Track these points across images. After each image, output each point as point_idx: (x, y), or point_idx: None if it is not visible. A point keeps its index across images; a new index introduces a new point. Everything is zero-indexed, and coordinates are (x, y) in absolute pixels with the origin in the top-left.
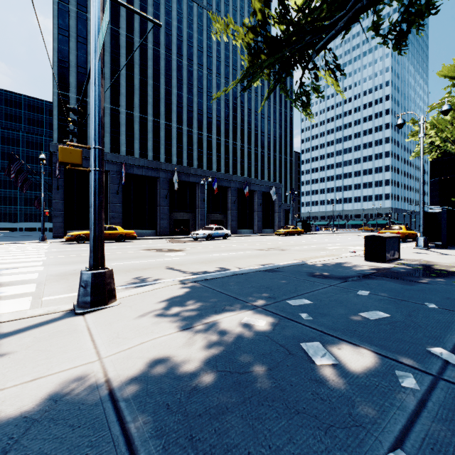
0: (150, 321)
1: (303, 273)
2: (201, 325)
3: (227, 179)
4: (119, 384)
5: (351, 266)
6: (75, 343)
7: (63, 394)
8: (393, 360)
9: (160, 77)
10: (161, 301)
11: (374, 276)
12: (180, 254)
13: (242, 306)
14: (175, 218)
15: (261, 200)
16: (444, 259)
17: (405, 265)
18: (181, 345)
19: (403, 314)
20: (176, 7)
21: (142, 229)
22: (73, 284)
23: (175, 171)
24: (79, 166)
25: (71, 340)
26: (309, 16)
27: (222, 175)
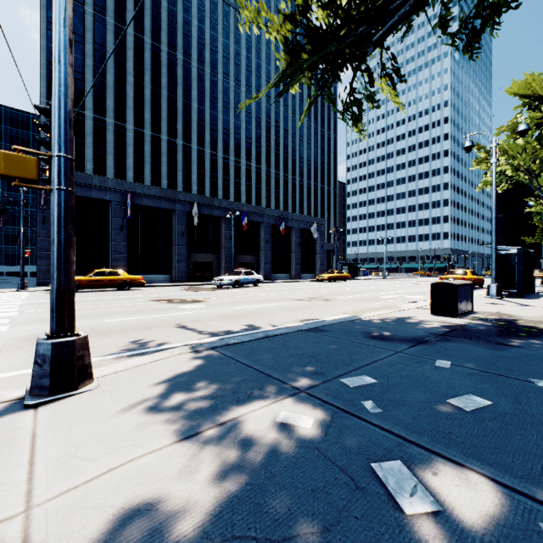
0: (134, 422)
1: (358, 333)
2: (214, 427)
3: (259, 213)
4: None
5: (417, 323)
6: None
7: None
8: (528, 498)
9: (177, 87)
10: (158, 383)
11: (449, 337)
12: (198, 306)
13: (277, 390)
14: (195, 260)
15: (300, 238)
16: (527, 312)
17: (483, 320)
18: (176, 474)
19: (509, 400)
20: (197, 3)
21: (153, 274)
22: None
23: (195, 202)
24: (34, 183)
25: None
26: (362, 4)
27: (252, 208)
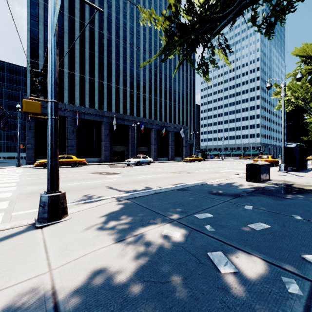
0: (92, 234)
1: (205, 191)
2: (131, 237)
3: (150, 123)
4: (63, 297)
5: (237, 186)
6: (31, 254)
7: (15, 309)
8: (278, 267)
9: (103, 51)
10: (101, 216)
11: (254, 194)
12: (117, 176)
13: (162, 220)
14: (114, 150)
15: (174, 137)
16: (299, 180)
17: (274, 184)
18: (116, 257)
19: (279, 225)
20: (115, 3)
21: (91, 158)
22: (37, 201)
23: (114, 117)
24: (39, 115)
25: (29, 252)
26: (208, 10)
27: (147, 120)
